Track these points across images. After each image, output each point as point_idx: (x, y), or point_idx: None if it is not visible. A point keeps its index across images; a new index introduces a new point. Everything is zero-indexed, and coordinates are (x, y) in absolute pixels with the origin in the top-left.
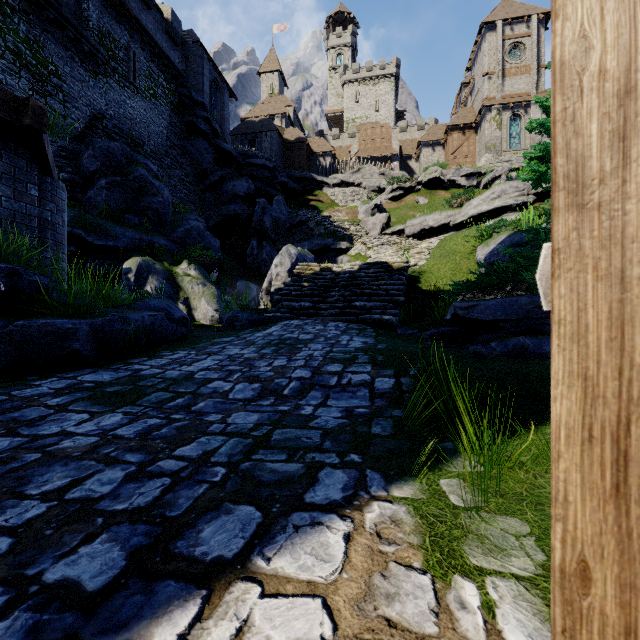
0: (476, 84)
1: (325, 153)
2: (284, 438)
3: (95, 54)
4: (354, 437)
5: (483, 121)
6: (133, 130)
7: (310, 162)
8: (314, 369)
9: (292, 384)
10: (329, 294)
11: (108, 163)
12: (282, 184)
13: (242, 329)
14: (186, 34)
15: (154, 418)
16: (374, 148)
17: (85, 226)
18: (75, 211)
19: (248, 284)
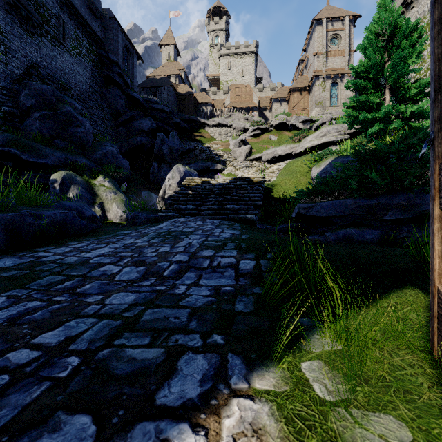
0: (309, 61)
1: (207, 103)
2: (153, 318)
3: (31, 18)
4: (219, 315)
5: (314, 86)
6: (63, 78)
7: (196, 109)
8: (191, 254)
9: (172, 266)
10: (207, 199)
11: (41, 101)
12: (176, 123)
13: (141, 225)
14: (104, 11)
15: (35, 301)
16: (241, 101)
17: (20, 147)
18: (12, 135)
19: (150, 193)
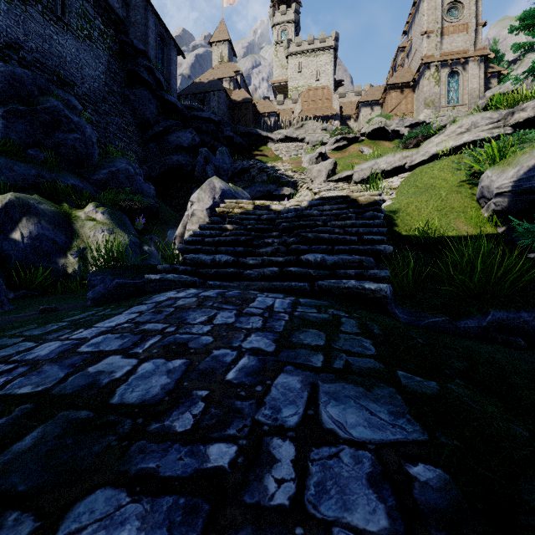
0: (413, 45)
1: (270, 114)
2: None
3: None
4: None
5: (421, 79)
6: (62, 69)
7: (256, 122)
8: None
9: None
10: (263, 241)
11: (13, 91)
12: (227, 138)
13: (86, 308)
14: None
15: None
16: (316, 108)
17: None
18: None
19: None
